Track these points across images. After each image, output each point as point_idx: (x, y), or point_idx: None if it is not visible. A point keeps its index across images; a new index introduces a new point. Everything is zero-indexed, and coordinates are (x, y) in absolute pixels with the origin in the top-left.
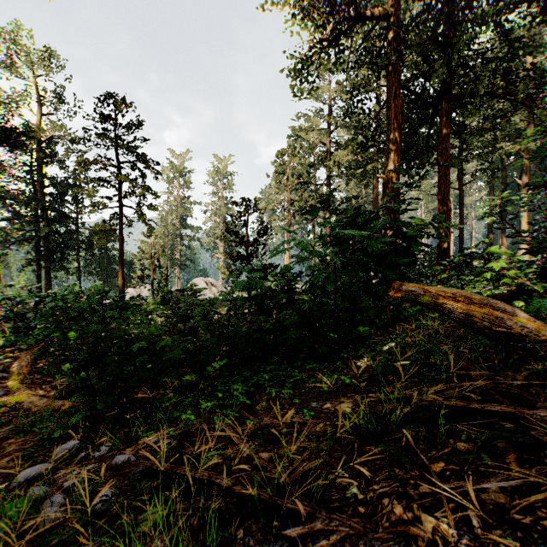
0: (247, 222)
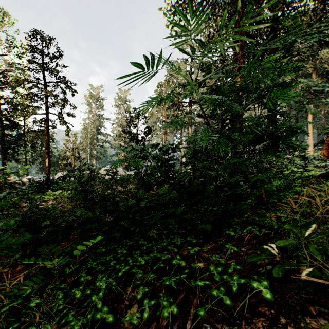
0: (137, 125)
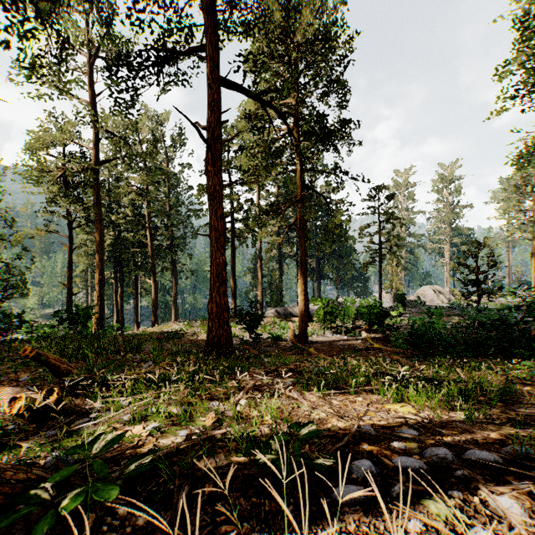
0: (476, 257)
